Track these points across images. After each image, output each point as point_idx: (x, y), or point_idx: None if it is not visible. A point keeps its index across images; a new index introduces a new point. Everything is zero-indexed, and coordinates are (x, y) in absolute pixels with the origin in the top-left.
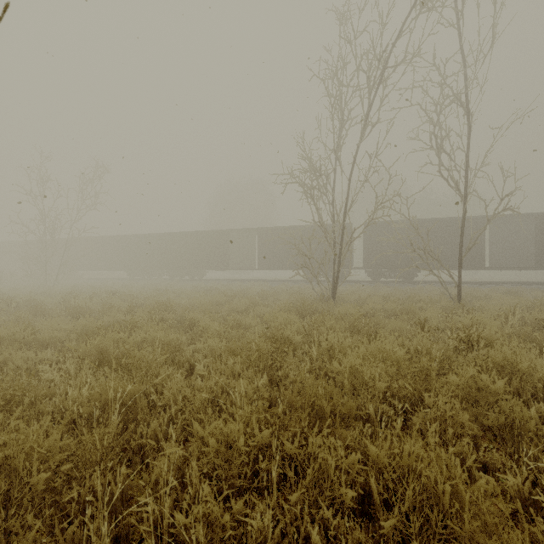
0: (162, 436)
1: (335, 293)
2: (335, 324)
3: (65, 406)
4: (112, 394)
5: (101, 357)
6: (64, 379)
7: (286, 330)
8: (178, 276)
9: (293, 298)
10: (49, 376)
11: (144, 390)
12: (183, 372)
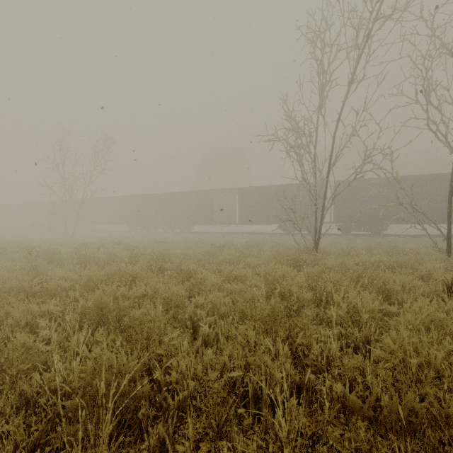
0: (170, 441)
1: (317, 245)
2: (339, 278)
3: (51, 386)
4: (104, 390)
5: (100, 313)
6: (61, 338)
7: (293, 286)
8: (170, 229)
9: (276, 250)
10: (47, 333)
11: (145, 362)
12: (187, 336)
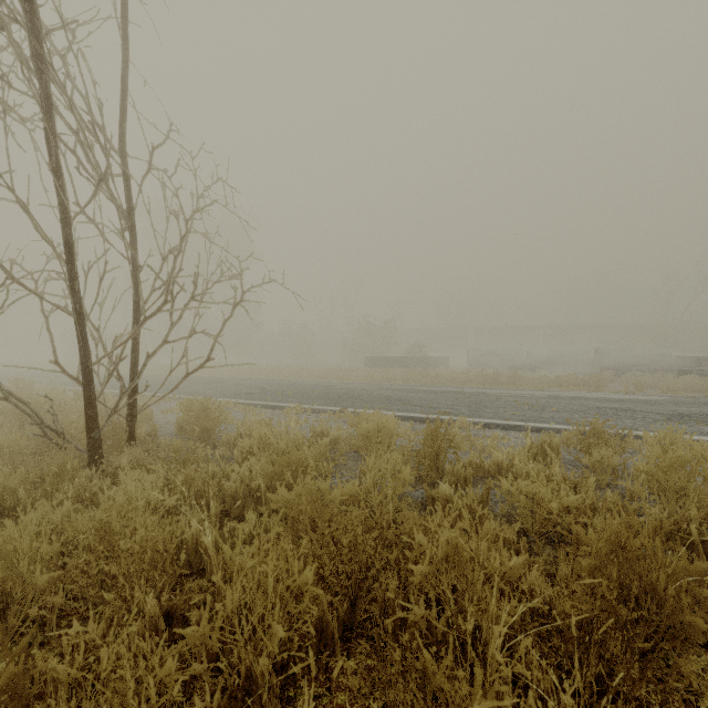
0: None
1: None
2: None
3: None
4: None
5: None
6: None
7: None
8: None
9: None
10: None
11: None
12: None
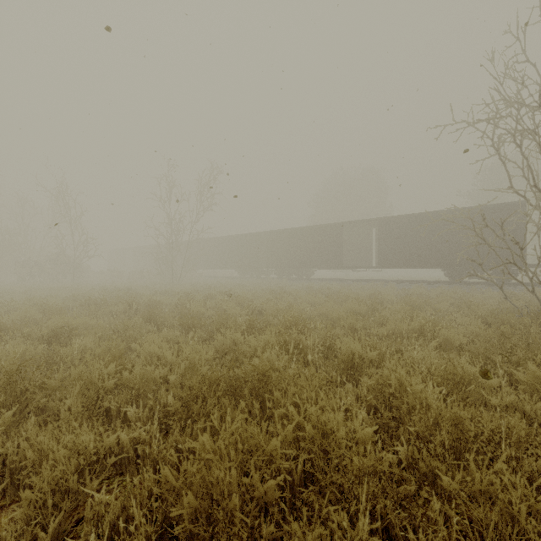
0: None
1: None
2: None
3: None
4: None
5: (208, 507)
6: None
7: None
8: (285, 275)
9: (471, 312)
10: None
11: None
12: None
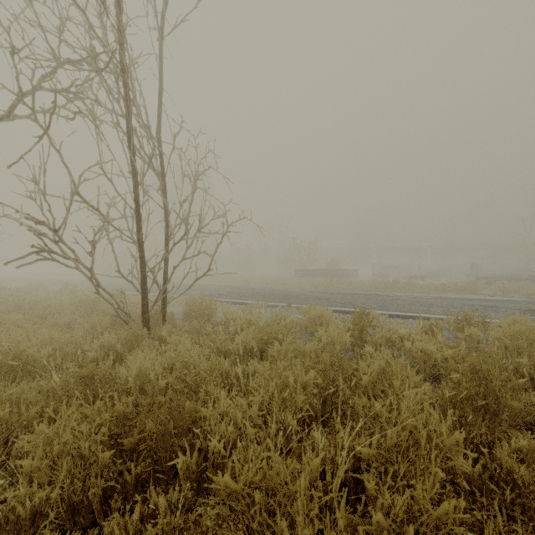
0: None
1: None
2: None
3: None
4: None
5: None
6: None
7: None
8: None
9: None
10: None
11: None
12: None
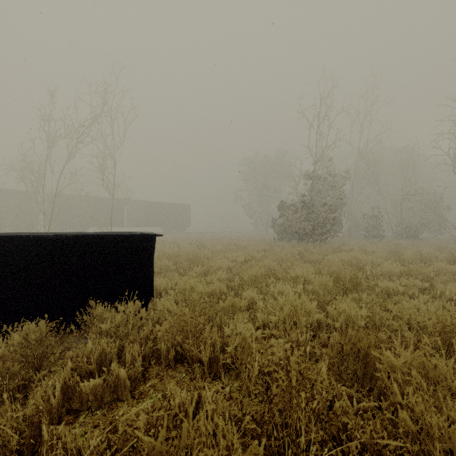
0: None
1: None
2: None
3: None
4: None
5: None
6: None
7: None
8: None
9: None
10: None
11: None
12: None
